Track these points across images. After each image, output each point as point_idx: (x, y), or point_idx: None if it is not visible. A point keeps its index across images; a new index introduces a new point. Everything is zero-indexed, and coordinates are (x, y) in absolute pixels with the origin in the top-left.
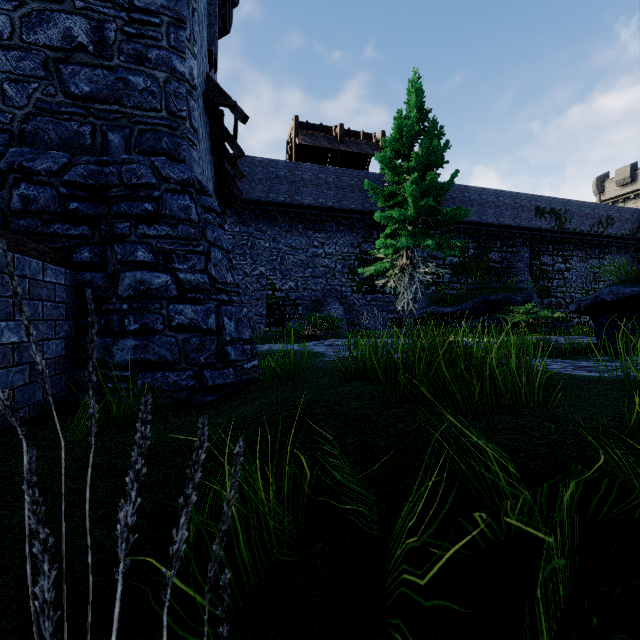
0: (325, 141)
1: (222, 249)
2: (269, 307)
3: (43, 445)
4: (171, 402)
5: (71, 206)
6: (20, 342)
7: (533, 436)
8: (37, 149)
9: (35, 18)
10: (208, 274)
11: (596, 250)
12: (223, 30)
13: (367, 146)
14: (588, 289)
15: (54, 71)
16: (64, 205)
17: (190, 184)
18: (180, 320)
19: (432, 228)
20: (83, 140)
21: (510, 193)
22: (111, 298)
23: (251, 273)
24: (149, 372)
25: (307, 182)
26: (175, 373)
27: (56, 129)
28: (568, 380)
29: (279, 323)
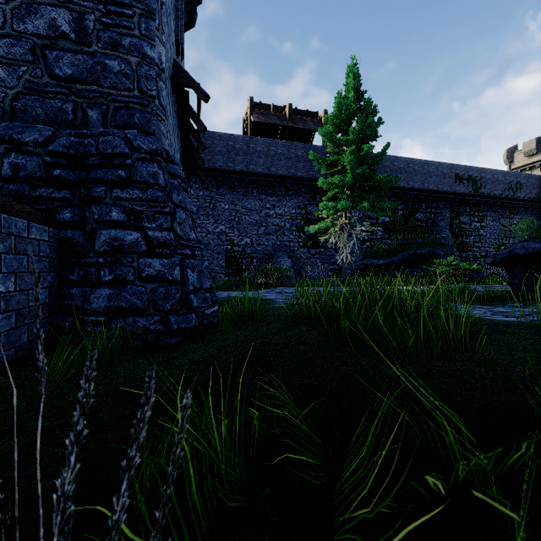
0: (276, 118)
1: (186, 210)
2: (228, 260)
3: (24, 384)
4: (141, 344)
5: (54, 173)
6: (7, 292)
7: (466, 380)
8: (26, 123)
9: (24, 10)
10: (174, 232)
11: (507, 211)
12: (189, 24)
13: (311, 123)
14: (500, 244)
15: (41, 56)
16: (48, 172)
17: (158, 154)
18: (149, 272)
19: (367, 192)
20: (66, 116)
21: (433, 162)
22: (89, 253)
23: (213, 231)
24: (122, 317)
25: (260, 153)
26: (144, 318)
27: (42, 106)
28: (490, 325)
29: (237, 273)
